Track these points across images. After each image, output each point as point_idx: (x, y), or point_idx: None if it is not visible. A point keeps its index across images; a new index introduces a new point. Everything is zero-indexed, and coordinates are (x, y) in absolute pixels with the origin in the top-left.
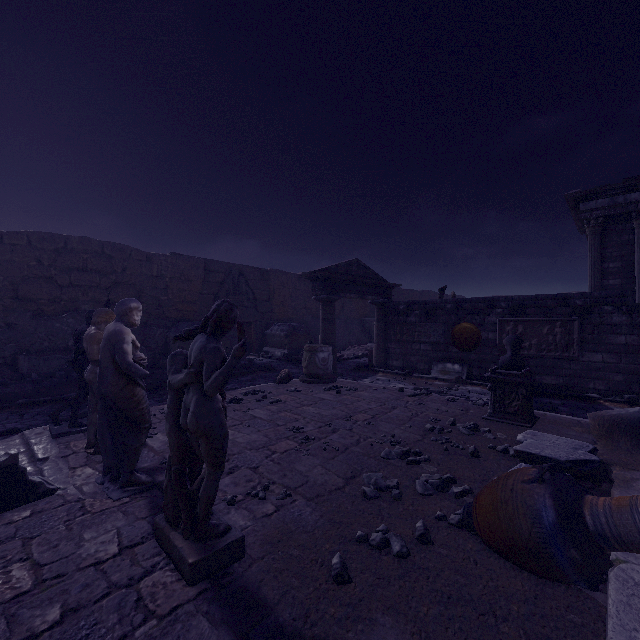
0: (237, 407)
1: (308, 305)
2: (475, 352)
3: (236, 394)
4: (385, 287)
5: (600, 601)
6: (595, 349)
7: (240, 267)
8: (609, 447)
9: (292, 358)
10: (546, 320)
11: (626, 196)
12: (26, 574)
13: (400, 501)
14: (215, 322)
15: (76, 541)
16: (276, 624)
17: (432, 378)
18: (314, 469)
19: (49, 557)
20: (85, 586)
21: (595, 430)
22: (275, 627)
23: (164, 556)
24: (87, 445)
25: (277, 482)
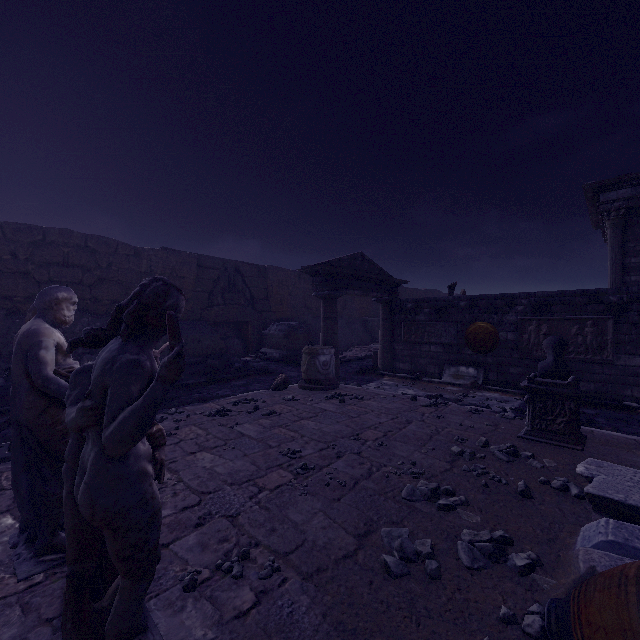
0: (223, 421)
1: (308, 304)
2: (492, 354)
3: (224, 404)
4: (391, 283)
5: None
6: (633, 351)
7: (236, 263)
8: None
9: (291, 360)
10: (575, 319)
11: None
12: None
13: (440, 581)
14: (134, 315)
15: None
16: None
17: (444, 383)
18: (313, 518)
19: None
20: None
21: None
22: None
23: None
24: None
25: (261, 543)
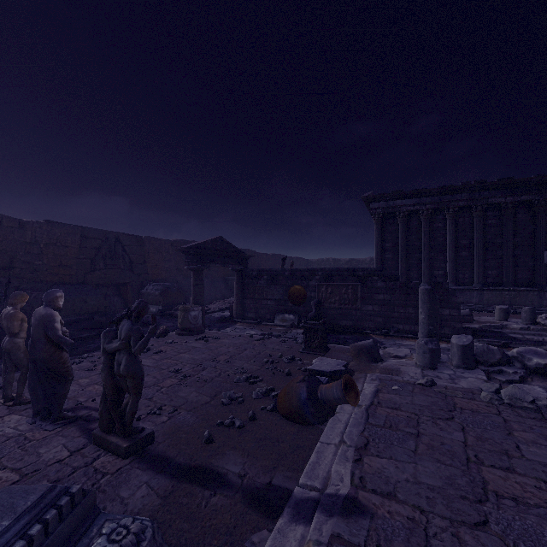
0: None
1: (180, 267)
2: (303, 306)
3: None
4: (242, 258)
5: (324, 429)
6: (369, 303)
7: (117, 234)
8: (358, 362)
9: (166, 313)
10: (344, 284)
11: (394, 202)
12: (11, 474)
13: (243, 404)
14: (137, 314)
15: (36, 455)
16: (176, 464)
17: (275, 325)
18: (191, 394)
19: (21, 465)
20: (58, 471)
21: (352, 354)
22: (176, 465)
23: (103, 450)
24: (5, 400)
25: (167, 404)
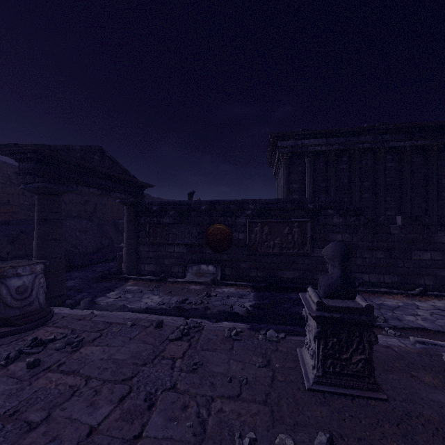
0: None
1: None
2: (227, 252)
3: None
4: (137, 186)
5: None
6: (322, 246)
7: None
8: None
9: None
10: (287, 221)
11: (302, 141)
12: None
13: None
14: None
15: None
16: None
17: (188, 282)
18: None
19: None
20: None
21: None
22: None
23: None
24: None
25: None
